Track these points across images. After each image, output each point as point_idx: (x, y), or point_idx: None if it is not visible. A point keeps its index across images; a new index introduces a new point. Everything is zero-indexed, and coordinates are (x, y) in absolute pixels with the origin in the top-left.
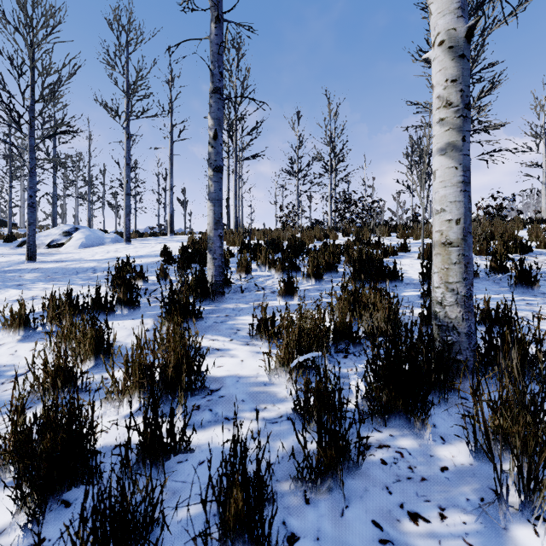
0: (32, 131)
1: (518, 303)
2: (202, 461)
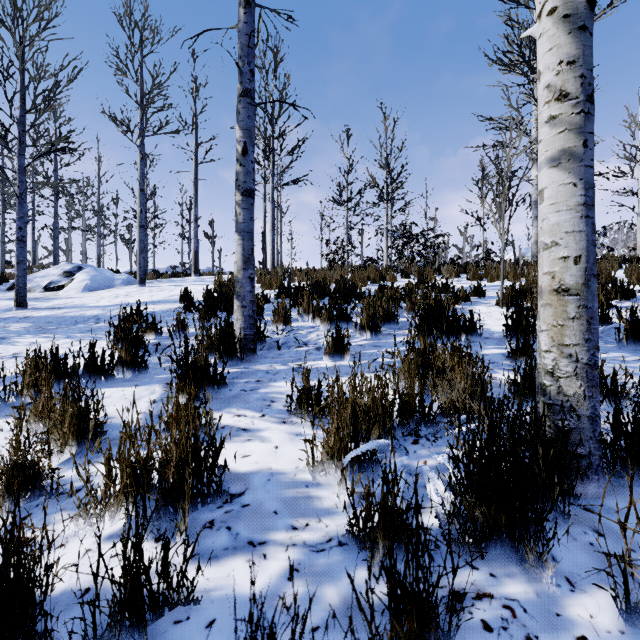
0: (22, 148)
1: (633, 365)
2: (211, 620)
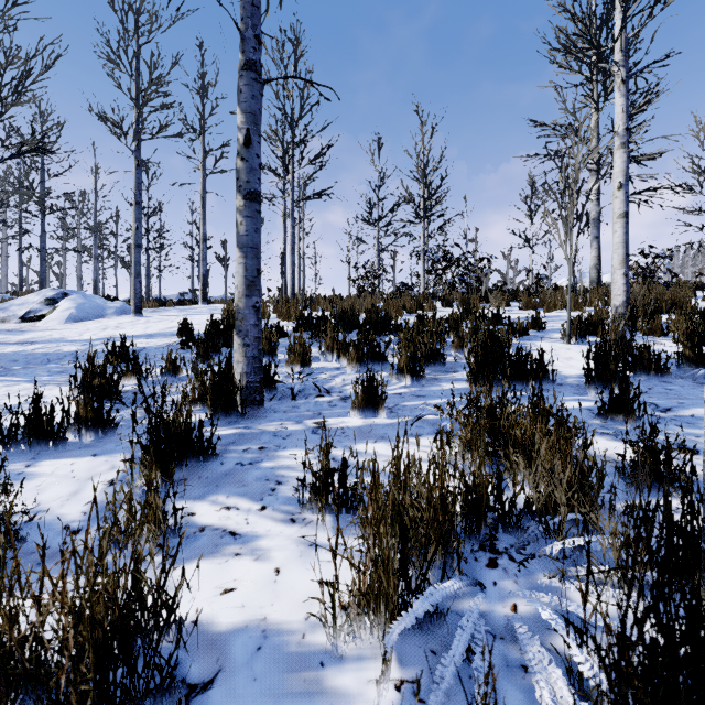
0: None
1: None
2: None
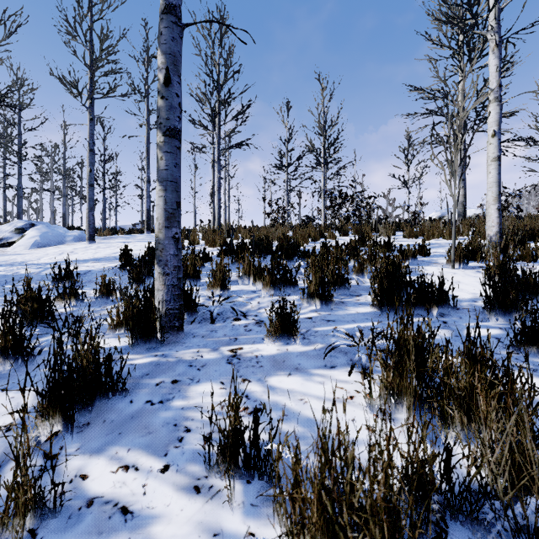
0: None
1: None
2: None
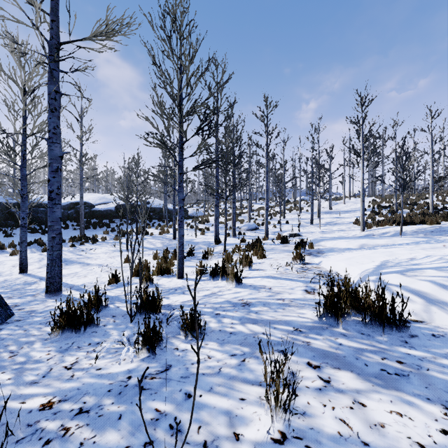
0: (331, 179)
1: None
2: None
